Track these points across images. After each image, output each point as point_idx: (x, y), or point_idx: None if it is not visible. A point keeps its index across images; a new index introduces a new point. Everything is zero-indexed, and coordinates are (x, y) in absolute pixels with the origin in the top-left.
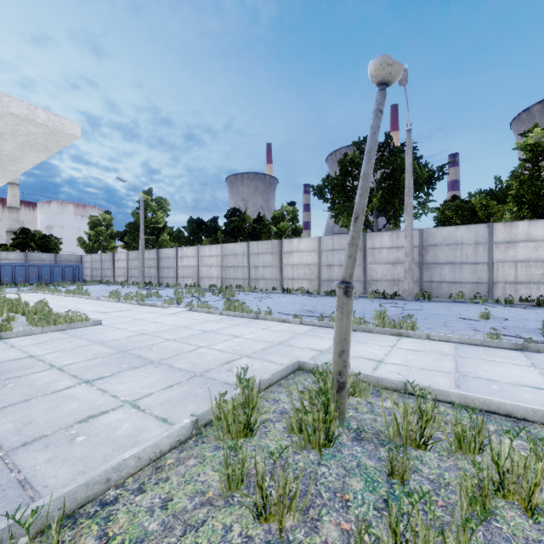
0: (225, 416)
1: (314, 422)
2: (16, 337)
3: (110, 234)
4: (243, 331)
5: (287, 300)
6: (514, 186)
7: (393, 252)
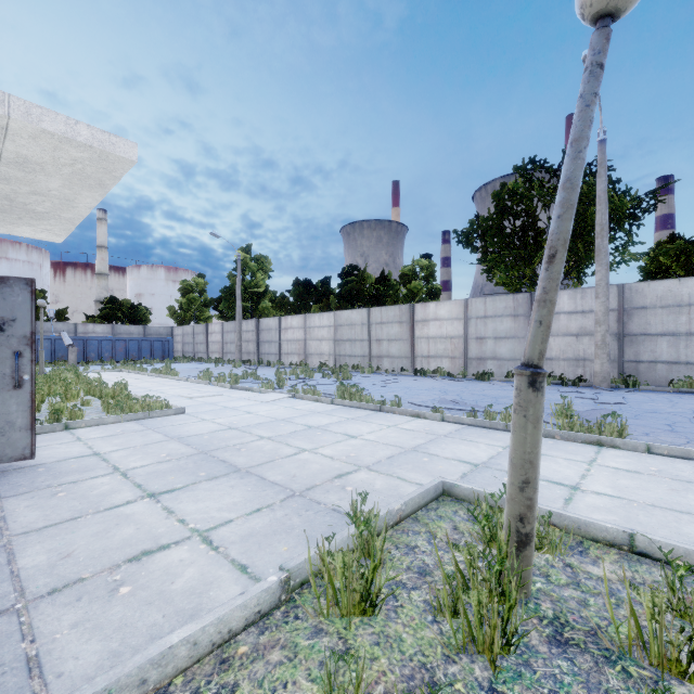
0: (331, 579)
1: (480, 608)
2: (86, 426)
3: (203, 301)
4: (361, 429)
5: (421, 385)
6: None
7: (575, 319)
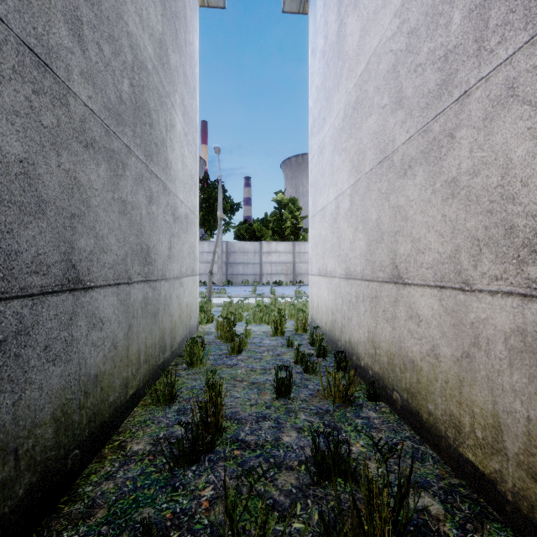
0: None
1: (206, 307)
2: None
3: None
4: None
5: None
6: (272, 222)
7: (210, 255)
